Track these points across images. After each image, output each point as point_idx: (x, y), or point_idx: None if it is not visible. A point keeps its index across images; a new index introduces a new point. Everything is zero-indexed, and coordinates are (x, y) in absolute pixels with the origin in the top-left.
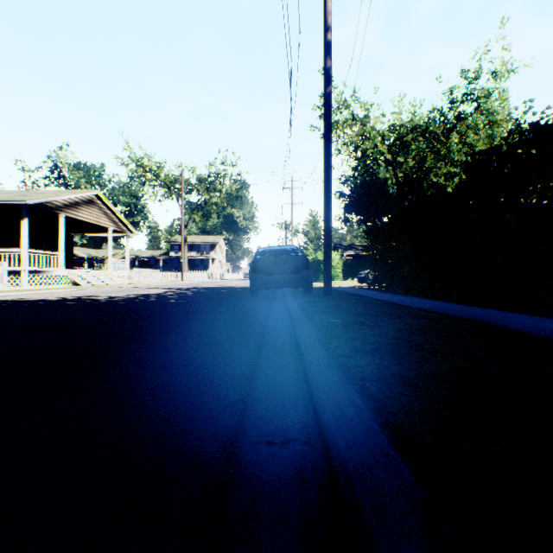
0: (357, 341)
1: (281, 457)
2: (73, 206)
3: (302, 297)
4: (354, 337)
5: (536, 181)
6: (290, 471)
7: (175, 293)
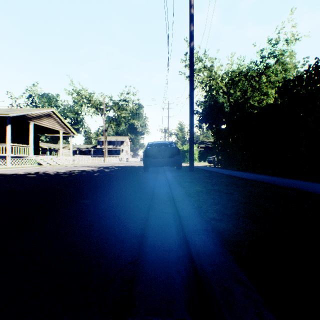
0: (220, 205)
1: None
2: (38, 117)
3: (176, 172)
4: (217, 202)
5: None
6: None
7: (98, 169)
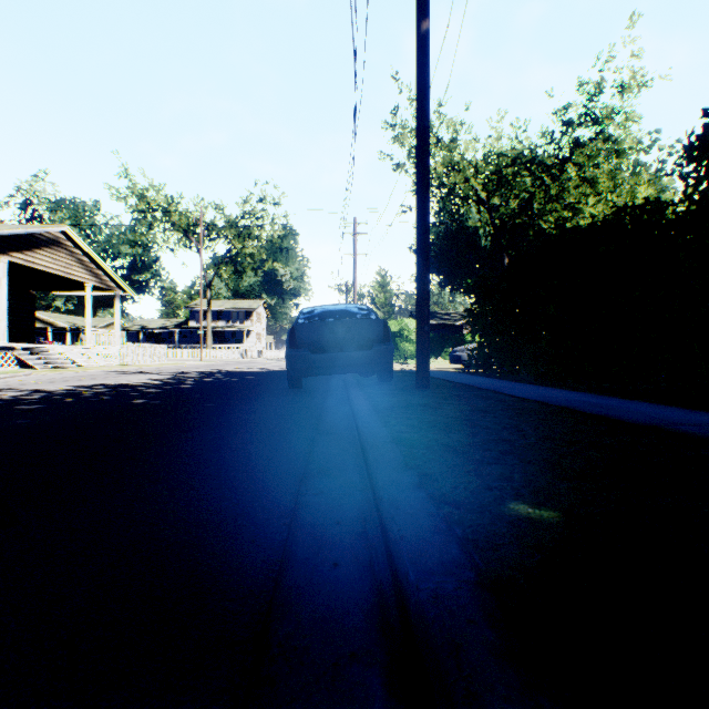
0: None
1: None
2: (24, 247)
3: (380, 393)
4: None
5: None
6: None
7: (165, 382)
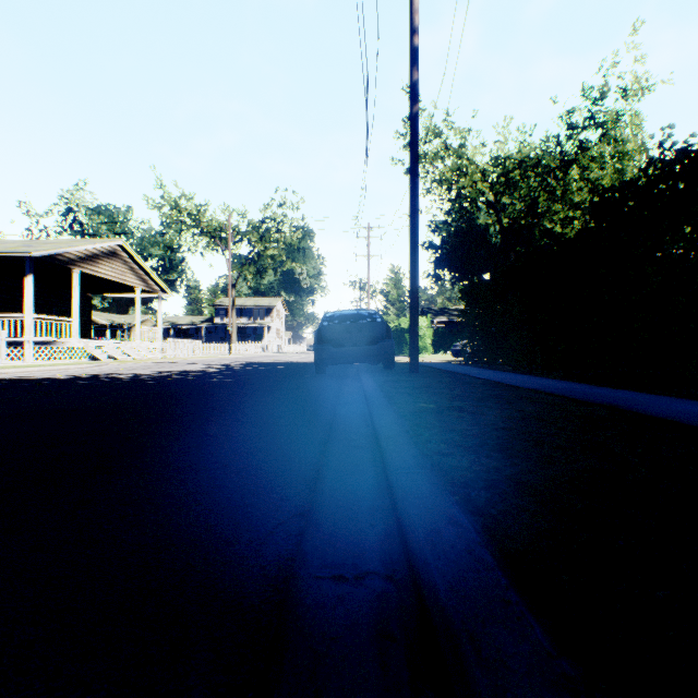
0: (455, 433)
1: (354, 600)
2: (91, 259)
3: (382, 375)
4: (451, 427)
5: (684, 225)
6: (367, 622)
7: (220, 370)
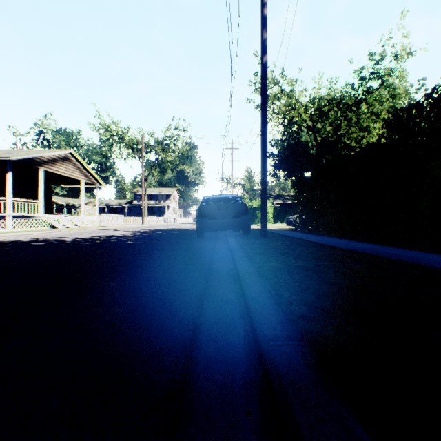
0: (309, 293)
1: None
2: (51, 162)
3: (242, 239)
4: (304, 286)
5: None
6: None
7: (133, 234)
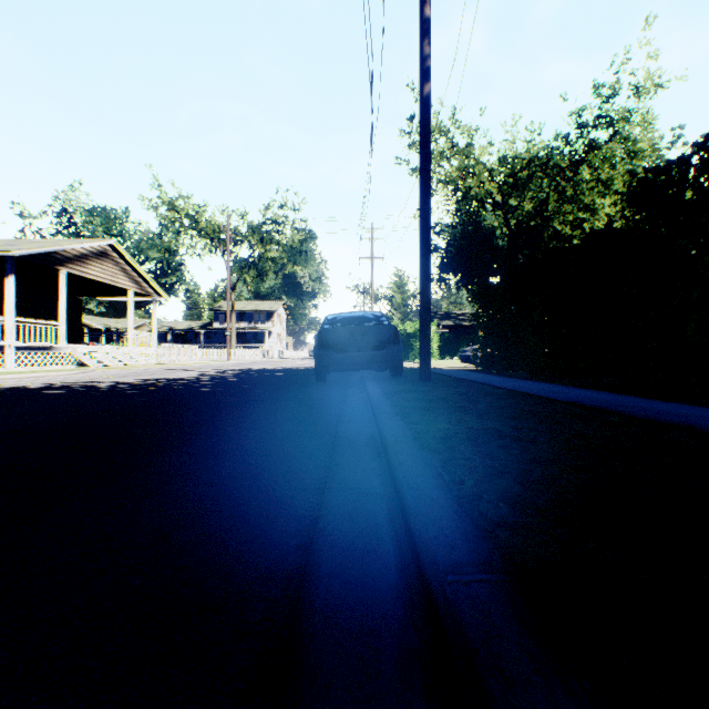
0: (510, 478)
1: None
2: (79, 259)
3: (390, 384)
4: (500, 466)
5: None
6: None
7: (212, 377)
